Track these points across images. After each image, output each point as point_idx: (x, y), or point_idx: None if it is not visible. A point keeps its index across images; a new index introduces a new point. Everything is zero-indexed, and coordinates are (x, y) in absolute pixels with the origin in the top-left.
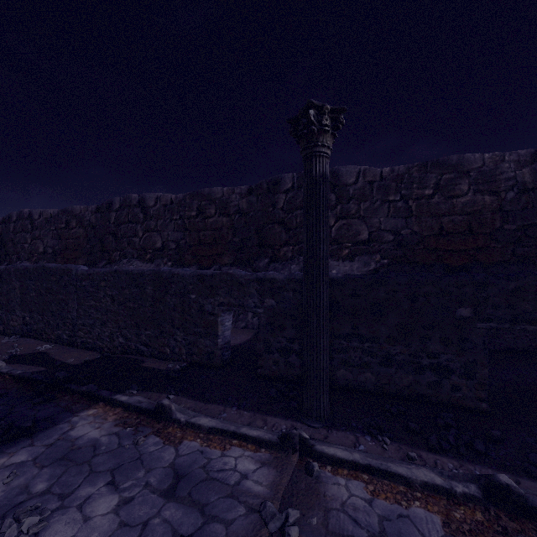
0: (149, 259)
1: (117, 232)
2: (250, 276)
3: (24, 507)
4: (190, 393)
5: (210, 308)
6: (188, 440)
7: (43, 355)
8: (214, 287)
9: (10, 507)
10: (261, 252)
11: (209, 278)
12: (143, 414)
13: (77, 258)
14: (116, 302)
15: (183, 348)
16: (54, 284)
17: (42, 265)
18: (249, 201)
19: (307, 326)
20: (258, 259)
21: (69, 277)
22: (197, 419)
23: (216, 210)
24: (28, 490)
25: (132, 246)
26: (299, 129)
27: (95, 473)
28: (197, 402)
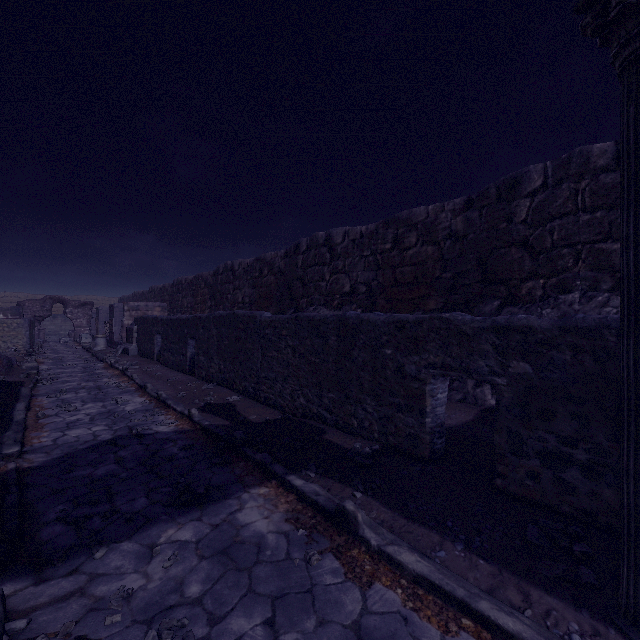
0: (336, 306)
1: (304, 276)
2: (481, 322)
3: (172, 616)
4: (384, 496)
5: (413, 370)
6: (381, 584)
7: (230, 407)
8: (419, 339)
9: (160, 608)
10: (486, 291)
11: (411, 326)
12: (319, 512)
13: (268, 307)
14: (297, 354)
15: (374, 423)
16: (242, 331)
17: (233, 312)
18: (467, 219)
19: (636, 427)
20: (481, 302)
21: (254, 324)
22: (396, 549)
23: (418, 237)
24: (182, 589)
25: (319, 291)
26: (613, 5)
27: (253, 594)
28: (395, 514)
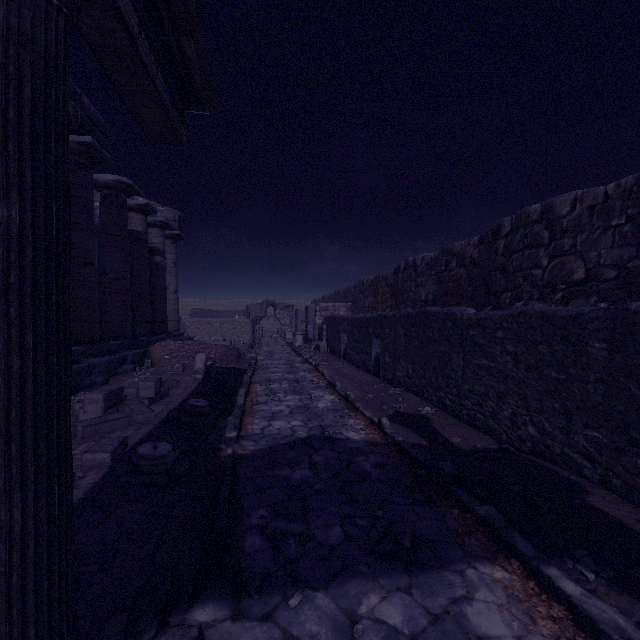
0: (560, 300)
1: (507, 264)
2: None
3: None
4: None
5: None
6: None
7: (424, 420)
8: None
9: None
10: None
11: None
12: None
13: (457, 304)
14: (521, 365)
15: None
16: (435, 332)
17: (423, 309)
18: None
19: None
20: None
21: (452, 323)
22: None
23: None
24: None
25: (530, 282)
26: None
27: None
28: None
